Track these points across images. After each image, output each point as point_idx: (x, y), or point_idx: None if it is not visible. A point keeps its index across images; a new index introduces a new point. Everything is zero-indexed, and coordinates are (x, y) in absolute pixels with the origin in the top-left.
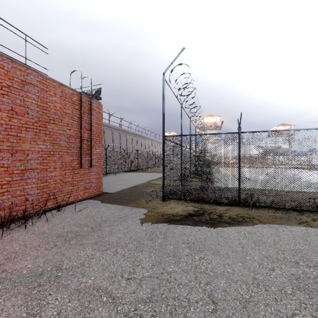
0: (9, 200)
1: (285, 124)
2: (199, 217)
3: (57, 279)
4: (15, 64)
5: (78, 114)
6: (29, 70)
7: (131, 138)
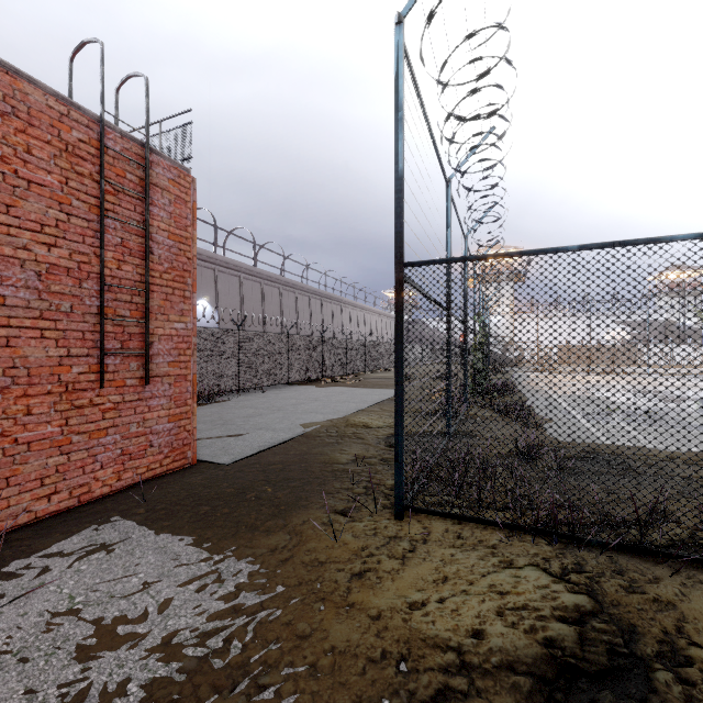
0: None
1: (686, 267)
2: None
3: None
4: None
5: (91, 193)
6: None
7: (308, 302)
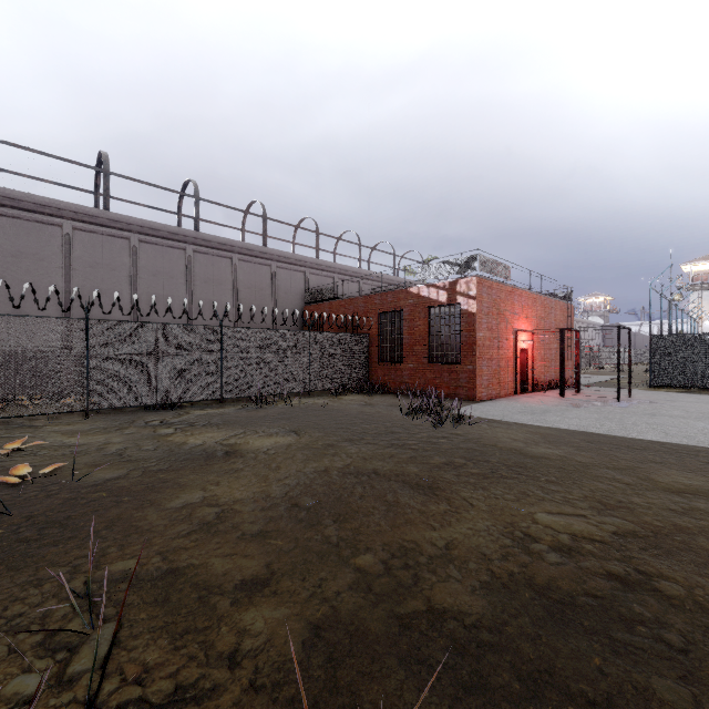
0: (548, 377)
1: None
2: (690, 392)
3: (627, 395)
4: (549, 299)
5: (564, 319)
6: (552, 300)
7: None
